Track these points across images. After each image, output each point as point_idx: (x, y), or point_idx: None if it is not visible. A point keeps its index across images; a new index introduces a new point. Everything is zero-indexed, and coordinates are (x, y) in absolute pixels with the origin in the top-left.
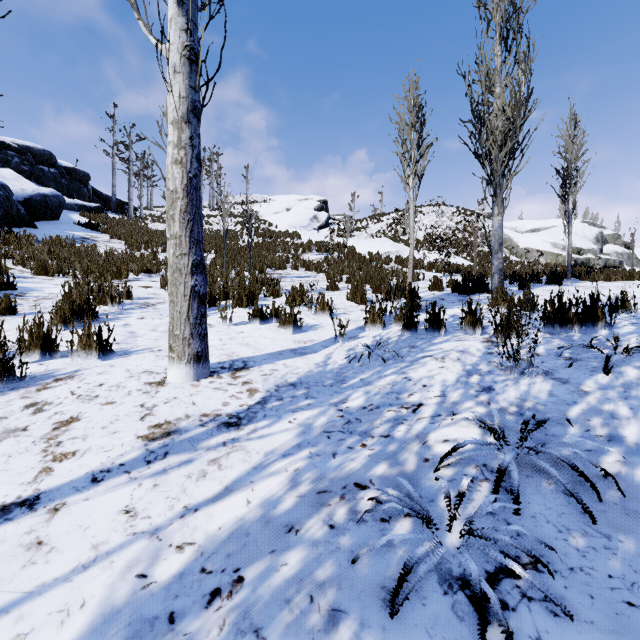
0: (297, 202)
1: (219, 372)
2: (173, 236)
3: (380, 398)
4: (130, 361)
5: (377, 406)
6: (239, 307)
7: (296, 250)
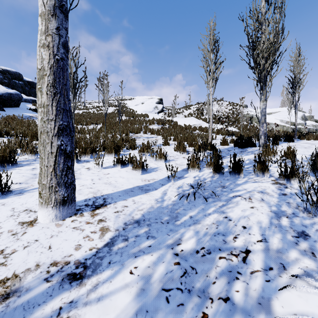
0: (147, 99)
1: (82, 210)
2: (42, 106)
3: (209, 240)
4: (20, 199)
5: (208, 250)
6: (110, 156)
7: (146, 123)
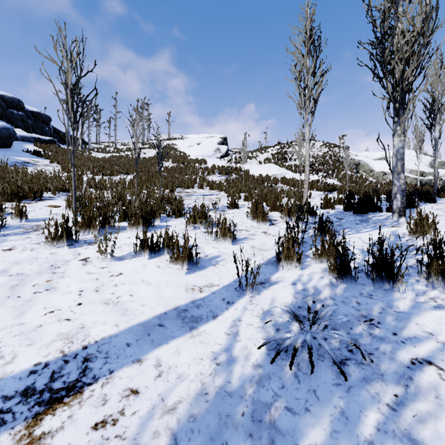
0: (205, 139)
1: (5, 418)
2: None
3: None
4: None
5: None
6: (135, 230)
7: (202, 173)
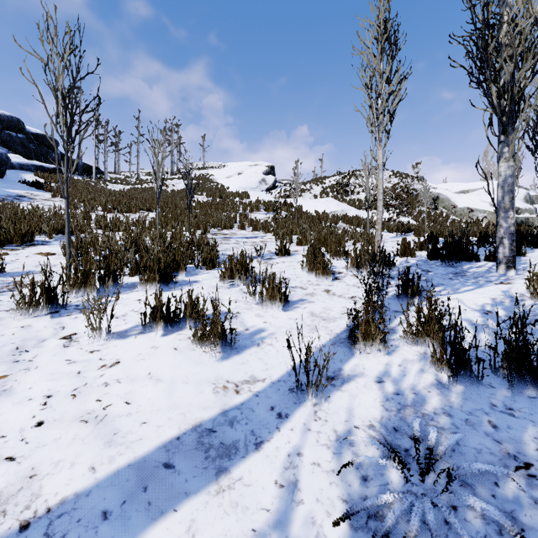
0: (247, 167)
1: None
2: None
3: None
4: None
5: None
6: (150, 288)
7: (244, 209)
